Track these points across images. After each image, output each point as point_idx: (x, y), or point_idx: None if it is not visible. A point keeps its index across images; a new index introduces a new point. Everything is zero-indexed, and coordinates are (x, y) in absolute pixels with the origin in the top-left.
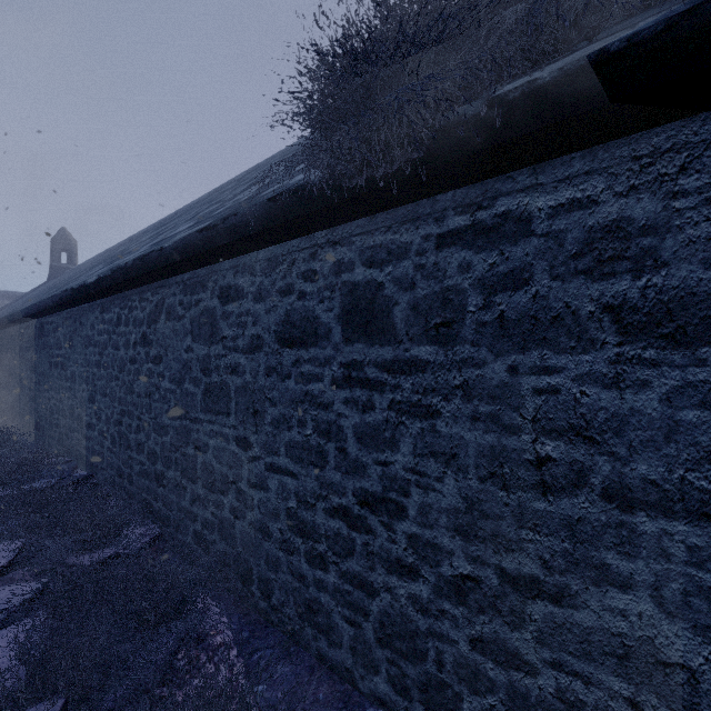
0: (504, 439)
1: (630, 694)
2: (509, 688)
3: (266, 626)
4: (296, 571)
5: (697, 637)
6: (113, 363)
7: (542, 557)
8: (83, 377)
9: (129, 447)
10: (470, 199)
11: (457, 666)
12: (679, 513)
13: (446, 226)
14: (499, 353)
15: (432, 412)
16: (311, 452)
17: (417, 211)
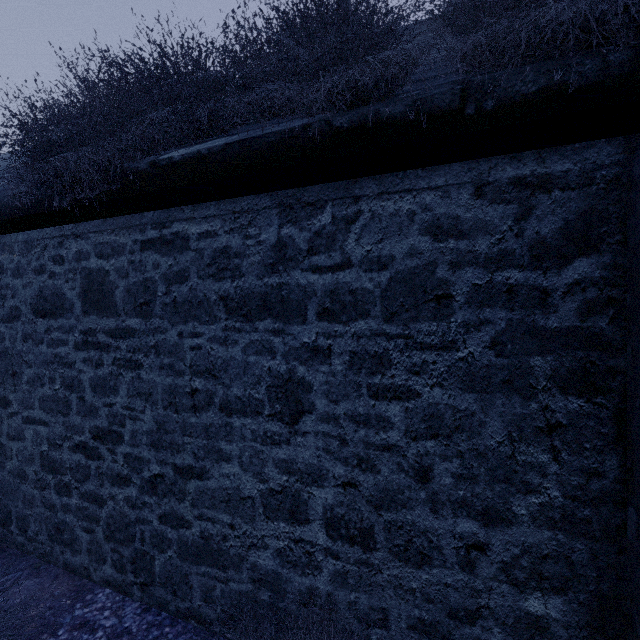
0: (176, 380)
1: (231, 521)
2: (179, 541)
3: (22, 556)
4: (47, 503)
5: (255, 479)
6: None
7: (194, 452)
8: None
9: None
10: (161, 219)
11: (152, 537)
12: (249, 413)
13: (146, 235)
14: (174, 324)
15: (139, 365)
16: (59, 403)
17: (131, 222)
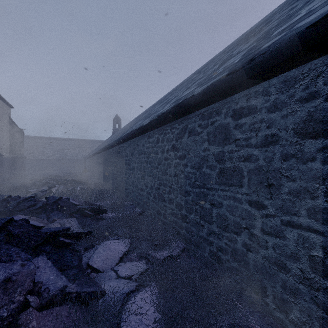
0: None
1: None
2: None
3: None
4: (322, 304)
5: None
6: (155, 161)
7: None
8: (138, 168)
9: (164, 200)
10: None
11: None
12: None
13: None
14: None
15: None
16: None
17: None
